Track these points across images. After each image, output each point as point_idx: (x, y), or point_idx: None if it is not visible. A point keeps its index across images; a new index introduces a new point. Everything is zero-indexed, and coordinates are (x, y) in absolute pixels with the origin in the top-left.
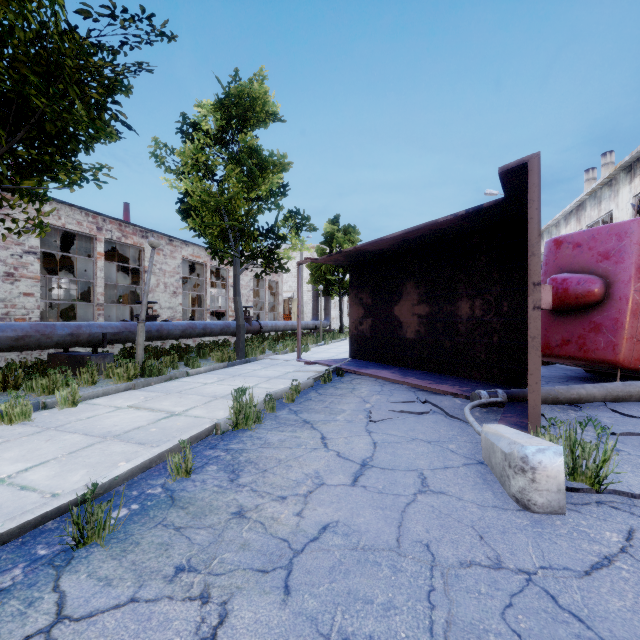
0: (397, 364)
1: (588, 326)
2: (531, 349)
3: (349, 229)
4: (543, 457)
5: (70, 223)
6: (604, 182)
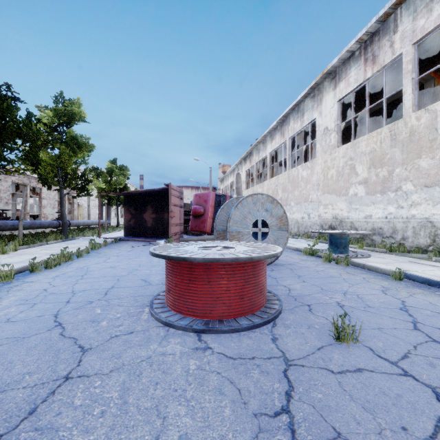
0: (145, 236)
1: (201, 221)
2: (169, 226)
3: (123, 167)
4: (161, 242)
5: None
6: (239, 162)
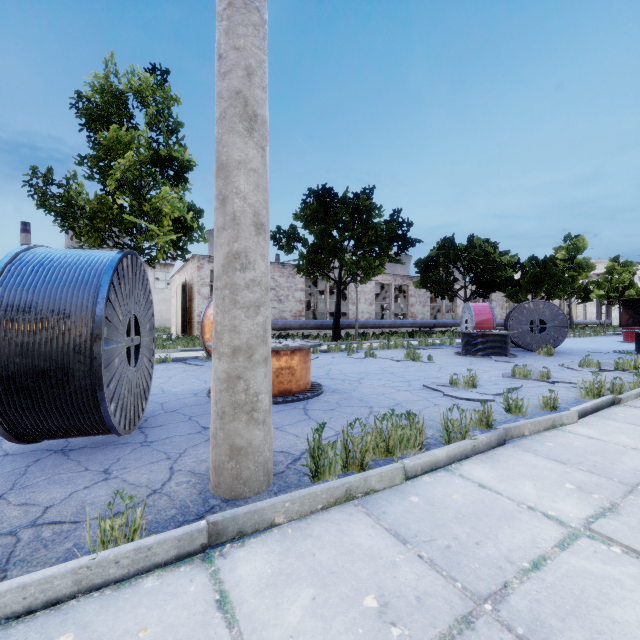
0: None
1: None
2: None
3: (627, 263)
4: None
5: None
6: None
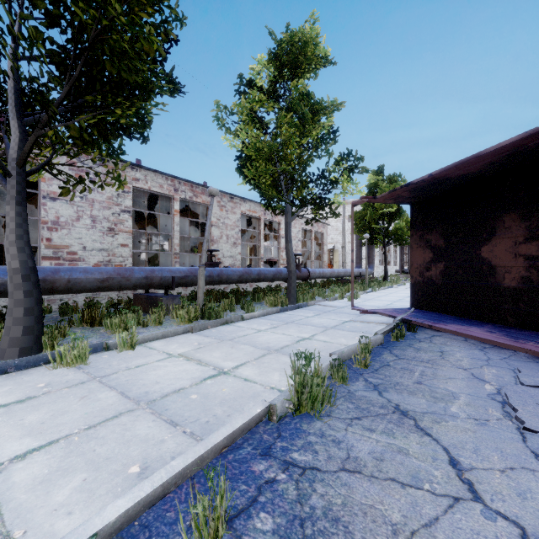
0: (486, 319)
1: None
2: None
3: (394, 178)
4: None
5: (154, 186)
6: None
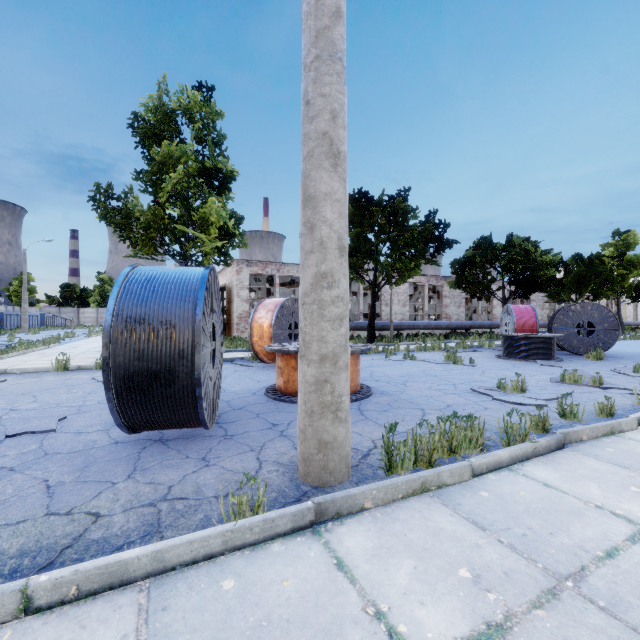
0: None
1: None
2: None
3: None
4: None
5: None
6: None
